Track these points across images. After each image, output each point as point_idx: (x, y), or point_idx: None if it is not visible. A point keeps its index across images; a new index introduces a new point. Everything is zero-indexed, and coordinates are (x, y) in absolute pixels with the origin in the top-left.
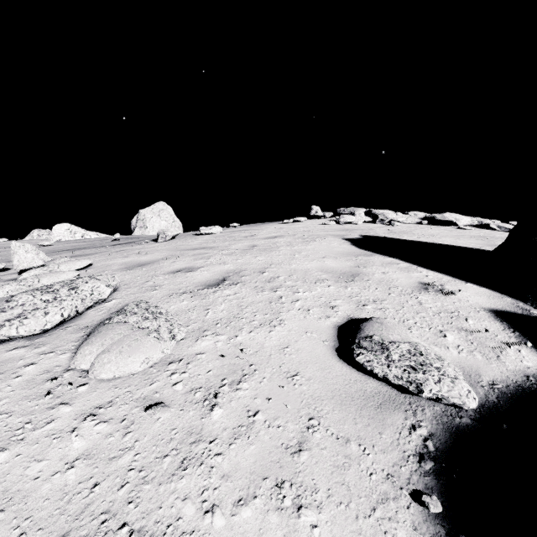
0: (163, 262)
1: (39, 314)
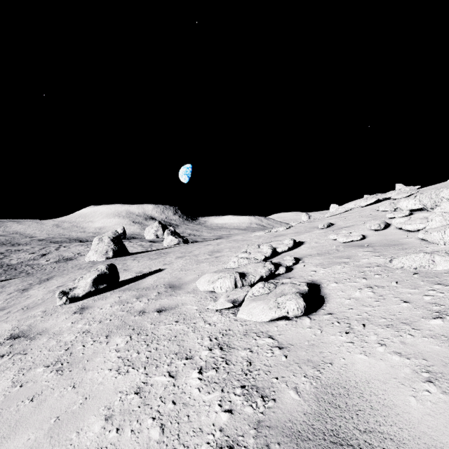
0: (448, 182)
1: (390, 194)
